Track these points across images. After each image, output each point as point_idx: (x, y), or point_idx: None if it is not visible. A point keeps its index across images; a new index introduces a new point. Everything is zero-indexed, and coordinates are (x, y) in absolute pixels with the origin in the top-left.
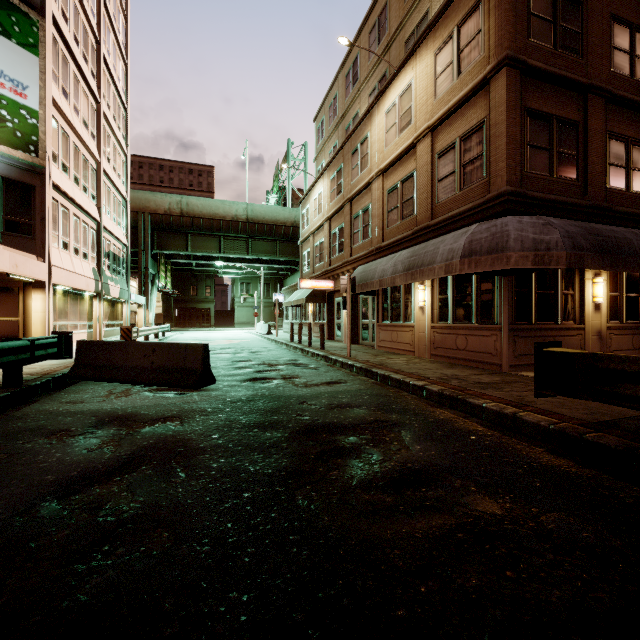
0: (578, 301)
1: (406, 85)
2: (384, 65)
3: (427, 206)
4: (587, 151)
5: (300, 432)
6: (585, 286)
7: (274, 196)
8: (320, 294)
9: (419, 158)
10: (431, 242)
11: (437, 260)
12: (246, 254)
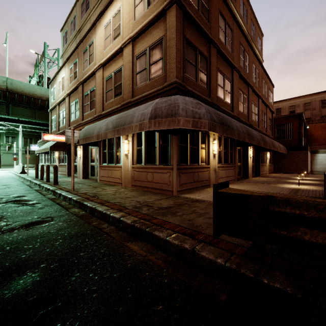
0: (207, 153)
1: (117, 10)
2: (105, 1)
3: (130, 89)
4: (211, 74)
5: None
6: (210, 145)
7: (34, 79)
8: (62, 145)
9: (125, 58)
10: (131, 110)
11: (134, 121)
12: (6, 115)
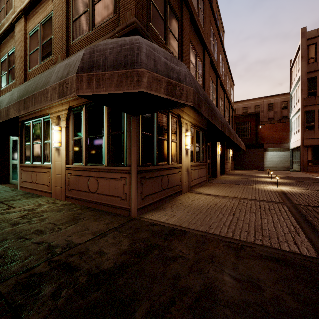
0: (179, 147)
1: None
2: None
3: (62, 45)
4: (183, 41)
5: None
6: (182, 137)
7: None
8: None
9: None
10: None
11: (51, 79)
12: None
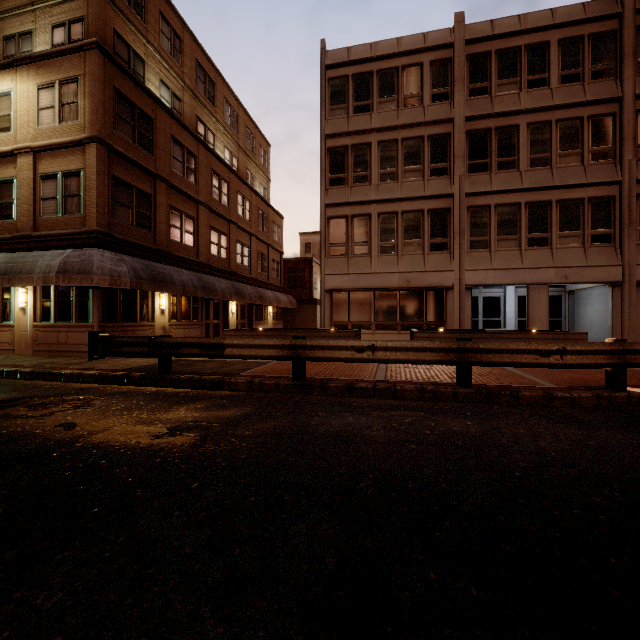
0: (151, 308)
1: (4, 90)
2: None
3: (29, 217)
4: (156, 215)
5: None
6: (155, 299)
7: None
8: None
9: (20, 169)
10: (32, 254)
11: (36, 271)
12: None
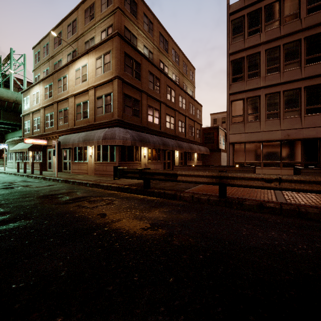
0: (140, 154)
1: (85, 64)
2: (75, 46)
3: (93, 116)
4: (142, 109)
5: (40, 197)
6: (141, 150)
7: None
8: (38, 146)
9: (90, 96)
10: (93, 131)
11: (95, 139)
12: None
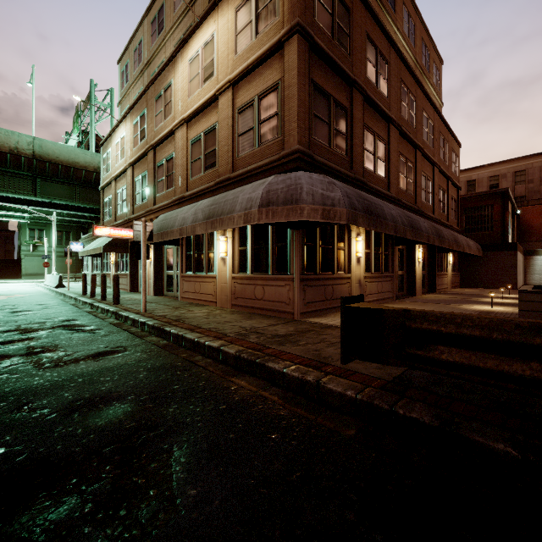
0: (347, 255)
1: (209, 37)
2: (189, 19)
3: (228, 159)
4: (353, 134)
5: None
6: (351, 243)
7: (74, 138)
8: (122, 243)
9: (221, 111)
10: (231, 192)
11: (236, 209)
12: (33, 195)
